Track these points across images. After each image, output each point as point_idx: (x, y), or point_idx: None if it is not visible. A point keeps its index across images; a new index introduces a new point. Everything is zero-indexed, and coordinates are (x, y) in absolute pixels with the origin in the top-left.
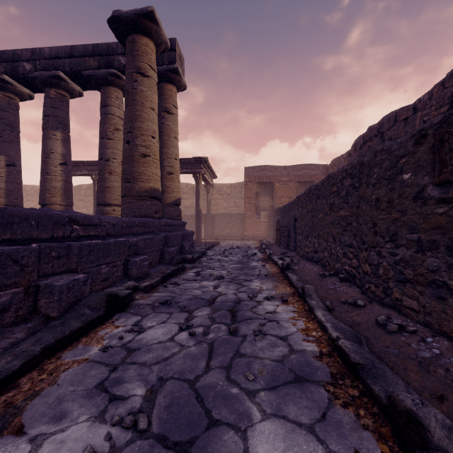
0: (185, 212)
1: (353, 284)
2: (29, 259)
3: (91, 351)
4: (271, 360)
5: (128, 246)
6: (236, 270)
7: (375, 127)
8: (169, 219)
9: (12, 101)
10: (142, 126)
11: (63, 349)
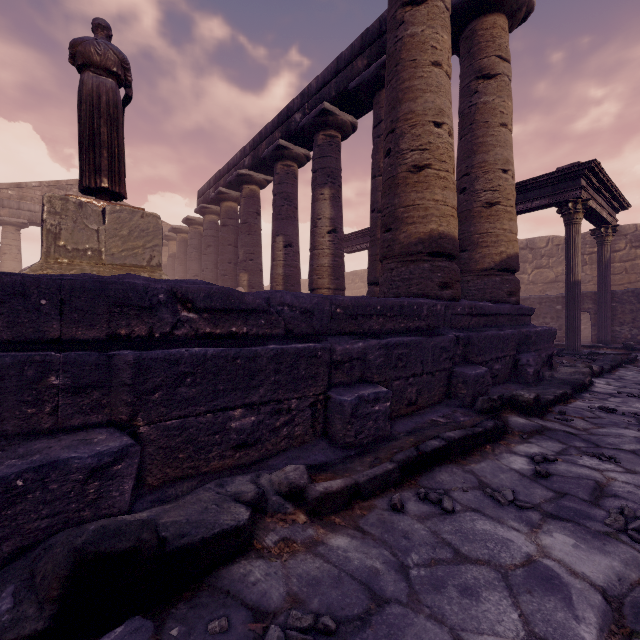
0: (545, 292)
1: None
2: None
3: None
4: None
5: (327, 363)
6: None
7: None
8: (482, 302)
9: (289, 169)
10: (413, 108)
11: None
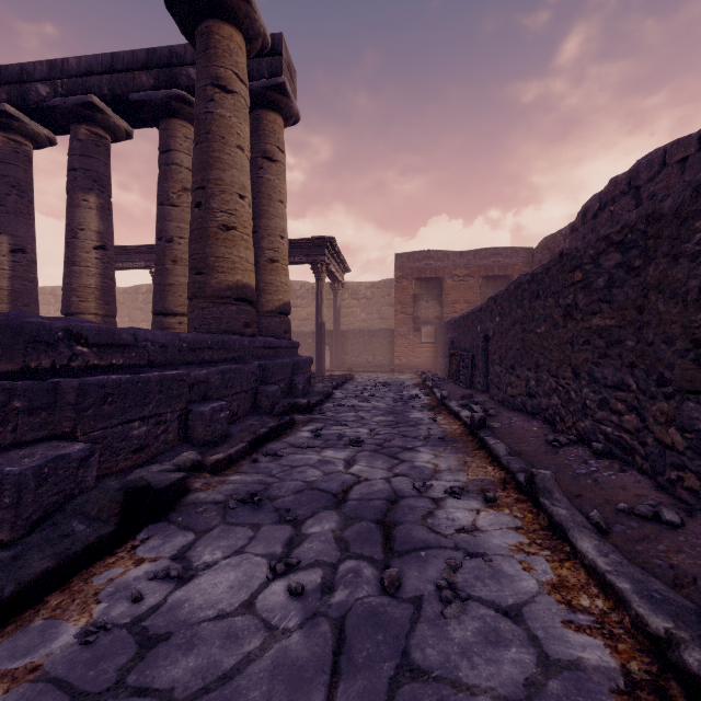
0: (300, 328)
1: (627, 465)
2: None
3: (58, 639)
4: (498, 699)
5: (189, 385)
6: (384, 426)
7: (623, 179)
8: (270, 338)
9: (20, 148)
10: (223, 177)
11: None
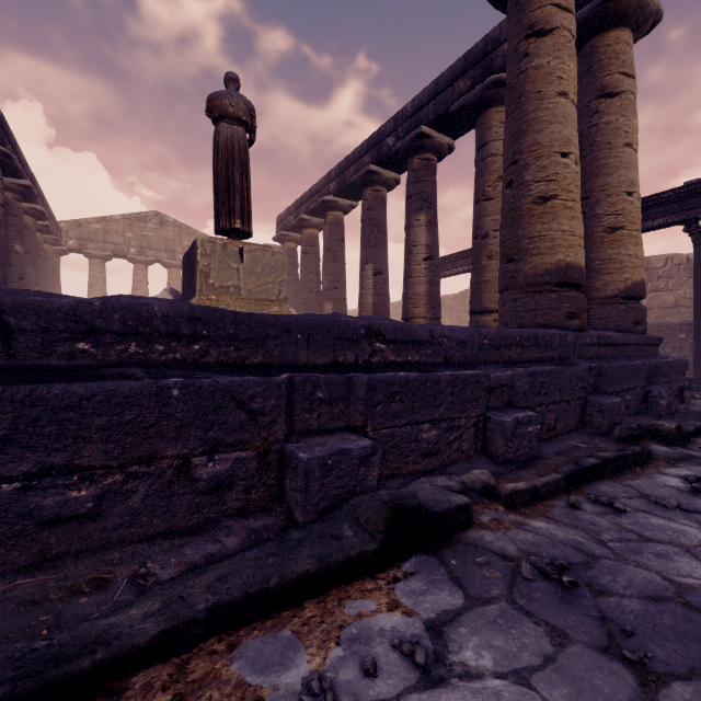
0: (663, 319)
1: None
2: (266, 401)
3: (290, 670)
4: None
5: (486, 388)
6: None
7: None
8: (608, 331)
9: (379, 195)
10: (538, 140)
11: (260, 618)
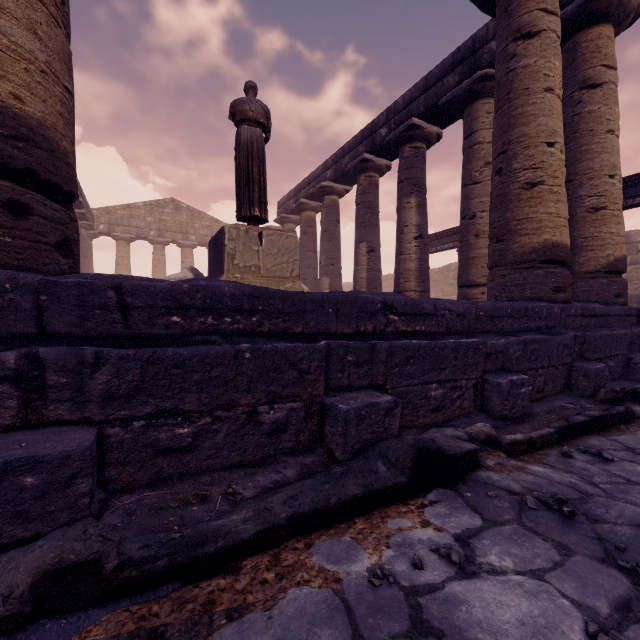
0: None
1: None
2: (311, 363)
3: (356, 562)
4: None
5: (484, 354)
6: None
7: None
8: (591, 303)
9: (372, 180)
10: (525, 132)
11: (324, 528)
